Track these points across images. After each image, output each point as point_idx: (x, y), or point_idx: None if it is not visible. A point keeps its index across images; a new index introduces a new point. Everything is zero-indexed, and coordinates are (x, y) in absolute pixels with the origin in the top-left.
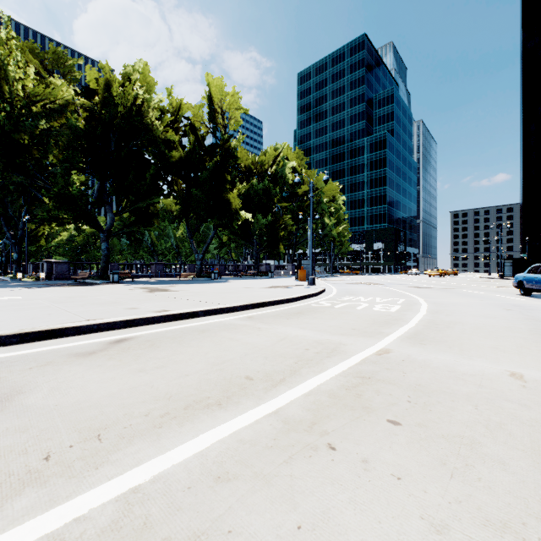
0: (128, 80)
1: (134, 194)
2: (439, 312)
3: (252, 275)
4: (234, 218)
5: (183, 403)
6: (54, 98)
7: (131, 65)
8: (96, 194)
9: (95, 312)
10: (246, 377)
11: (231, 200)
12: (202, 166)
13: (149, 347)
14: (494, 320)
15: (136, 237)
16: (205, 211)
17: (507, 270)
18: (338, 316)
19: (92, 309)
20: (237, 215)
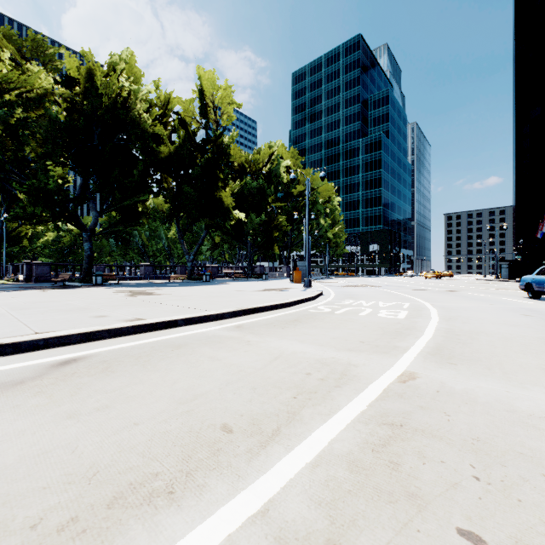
0: (114, 70)
1: (120, 192)
2: (452, 318)
3: (245, 278)
4: (227, 217)
5: (111, 491)
6: (31, 86)
7: (117, 54)
8: (79, 191)
9: (53, 321)
10: (222, 427)
11: (223, 199)
12: (193, 163)
13: (101, 371)
14: (520, 329)
15: (122, 237)
16: (196, 210)
17: (504, 271)
18: (341, 324)
19: (51, 318)
20: (229, 215)
